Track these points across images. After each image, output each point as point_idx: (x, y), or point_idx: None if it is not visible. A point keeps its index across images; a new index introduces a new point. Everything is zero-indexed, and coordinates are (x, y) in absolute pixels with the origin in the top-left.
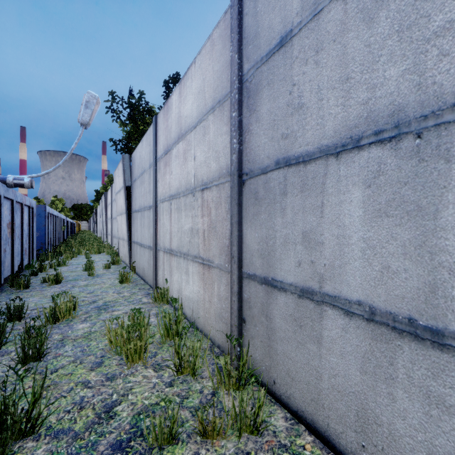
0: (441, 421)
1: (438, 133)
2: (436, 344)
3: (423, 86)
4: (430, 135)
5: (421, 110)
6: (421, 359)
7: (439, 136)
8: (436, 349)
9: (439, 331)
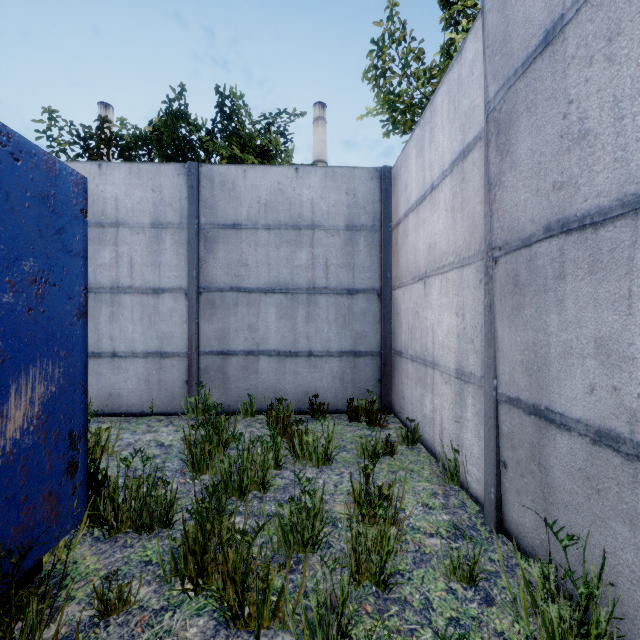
0: (101, 379)
1: (100, 294)
2: (100, 357)
3: (96, 279)
4: (98, 294)
5: (96, 286)
6: (96, 363)
7: (100, 296)
8: (100, 358)
9: (100, 353)
